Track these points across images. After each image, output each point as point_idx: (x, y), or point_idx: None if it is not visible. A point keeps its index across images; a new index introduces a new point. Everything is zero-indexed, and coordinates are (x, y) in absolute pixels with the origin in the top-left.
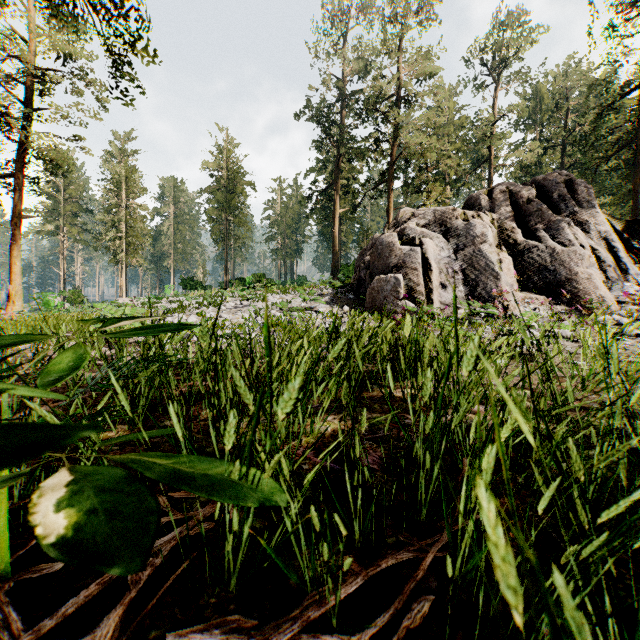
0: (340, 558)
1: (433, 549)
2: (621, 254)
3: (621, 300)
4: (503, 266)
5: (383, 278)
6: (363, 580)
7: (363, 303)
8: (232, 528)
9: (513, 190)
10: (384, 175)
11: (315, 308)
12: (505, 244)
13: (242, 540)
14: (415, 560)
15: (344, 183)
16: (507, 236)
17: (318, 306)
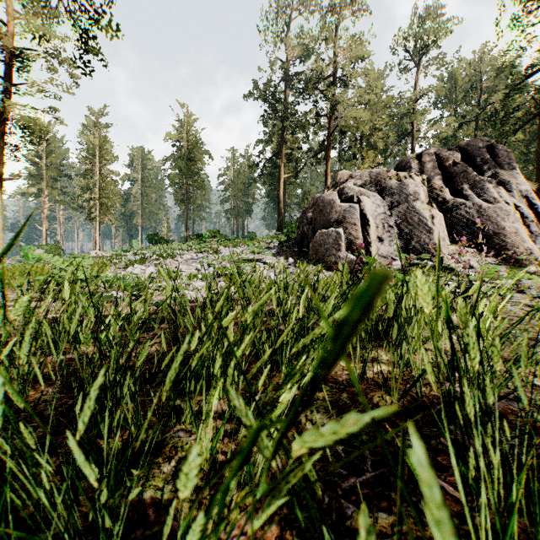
0: None
1: None
2: None
3: None
4: (435, 221)
5: (325, 232)
6: None
7: (306, 255)
8: None
9: (440, 154)
10: (322, 145)
11: (262, 260)
12: (434, 202)
13: None
14: None
15: (288, 152)
16: (436, 195)
17: (265, 258)
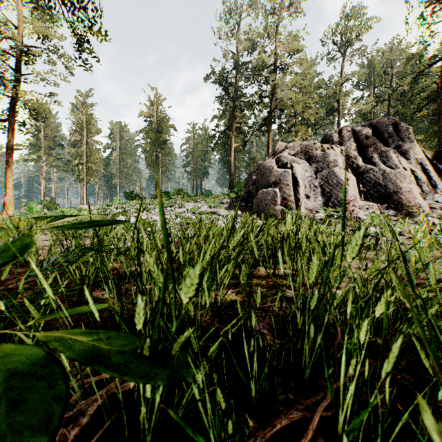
0: (240, 414)
1: (319, 409)
2: (432, 174)
3: (432, 206)
4: (349, 183)
5: (265, 191)
6: (261, 441)
7: (251, 209)
8: (146, 396)
9: (356, 130)
10: (265, 120)
11: (217, 212)
12: (350, 167)
13: (155, 406)
14: (303, 417)
15: (237, 126)
16: (352, 162)
17: (219, 211)
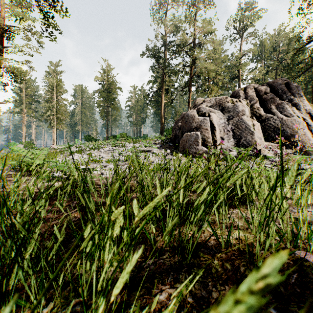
0: None
1: None
2: None
3: None
4: (255, 127)
5: (189, 134)
6: None
7: (178, 148)
8: None
9: (257, 88)
10: (187, 83)
11: (151, 151)
12: (254, 116)
13: None
14: None
15: (166, 88)
16: (255, 112)
17: (153, 149)
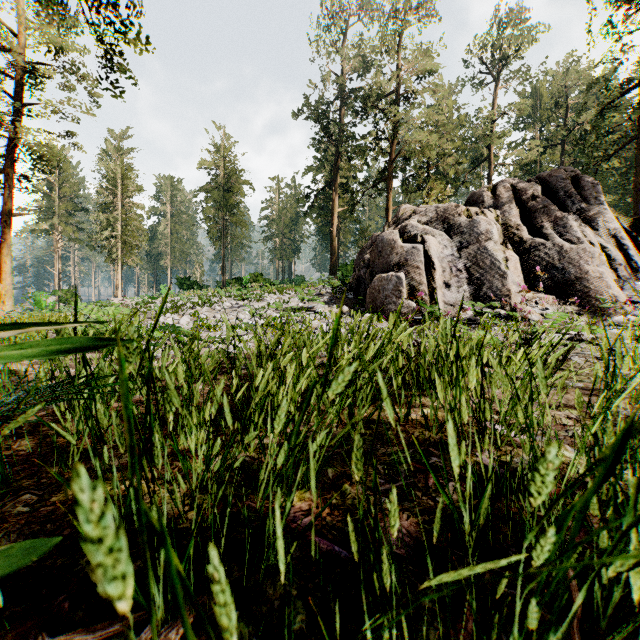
0: None
1: None
2: (631, 252)
3: (634, 300)
4: (509, 264)
5: (384, 277)
6: None
7: (363, 303)
8: None
9: (517, 186)
10: (383, 173)
11: (313, 308)
12: (510, 242)
13: None
14: None
15: (342, 182)
16: (512, 234)
17: (316, 306)
